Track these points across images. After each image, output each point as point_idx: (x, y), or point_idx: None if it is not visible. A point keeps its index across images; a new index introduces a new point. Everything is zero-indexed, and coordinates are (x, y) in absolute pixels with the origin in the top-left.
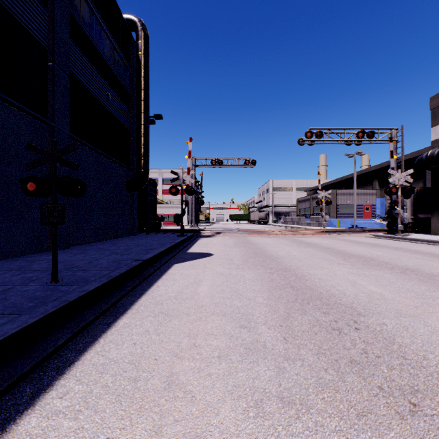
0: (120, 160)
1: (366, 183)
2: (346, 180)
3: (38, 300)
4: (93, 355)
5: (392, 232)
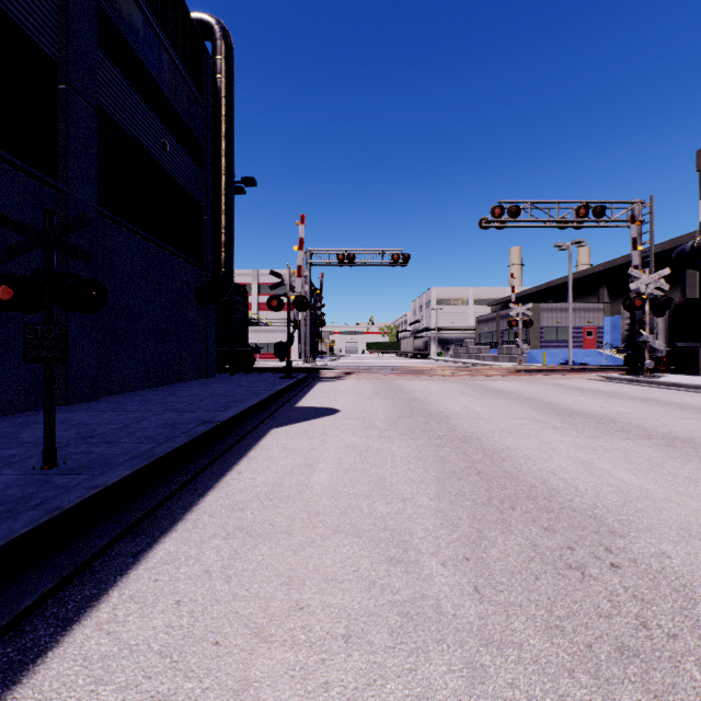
0: (185, 252)
1: (588, 292)
2: (555, 286)
3: (5, 506)
4: (90, 633)
5: (634, 371)
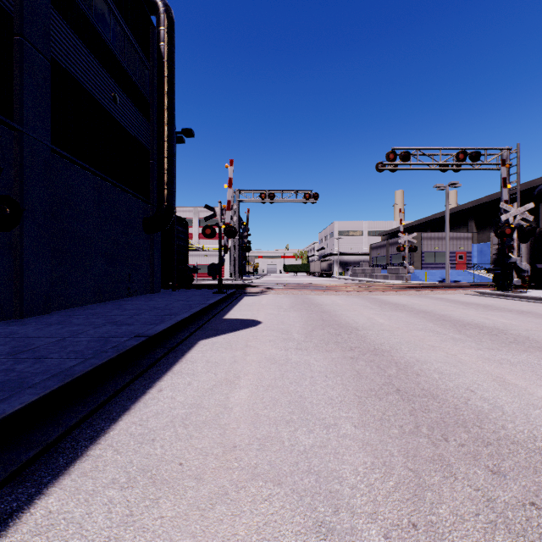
0: (134, 189)
1: (459, 224)
2: (433, 220)
3: None
4: None
5: (502, 288)
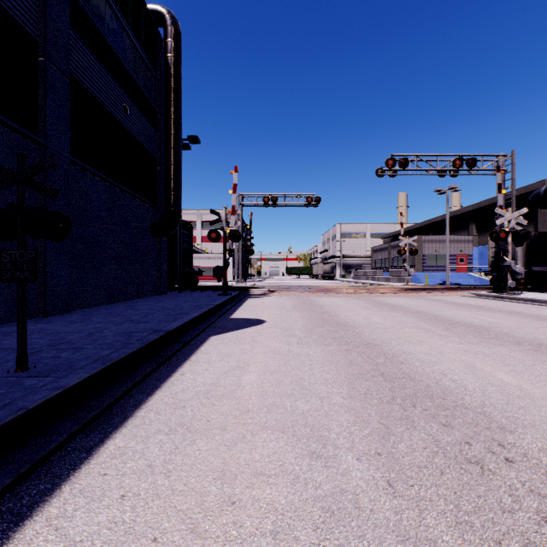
0: (143, 195)
1: (460, 227)
2: (434, 223)
3: None
4: (39, 528)
5: (498, 290)
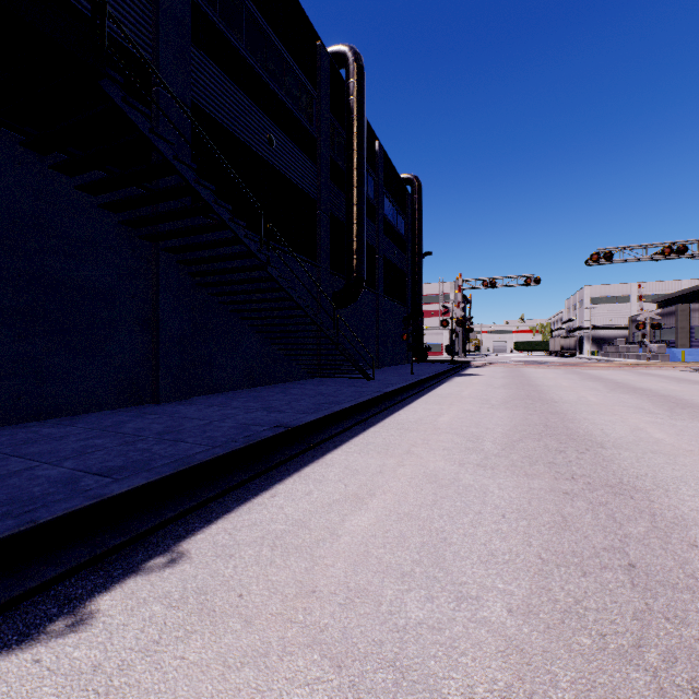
0: (400, 300)
1: None
2: None
3: (417, 376)
4: (445, 385)
5: None
